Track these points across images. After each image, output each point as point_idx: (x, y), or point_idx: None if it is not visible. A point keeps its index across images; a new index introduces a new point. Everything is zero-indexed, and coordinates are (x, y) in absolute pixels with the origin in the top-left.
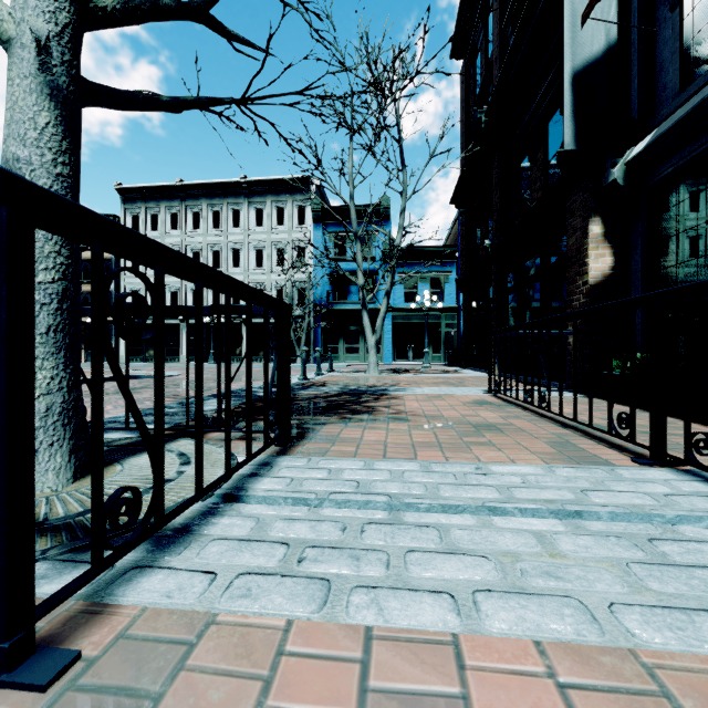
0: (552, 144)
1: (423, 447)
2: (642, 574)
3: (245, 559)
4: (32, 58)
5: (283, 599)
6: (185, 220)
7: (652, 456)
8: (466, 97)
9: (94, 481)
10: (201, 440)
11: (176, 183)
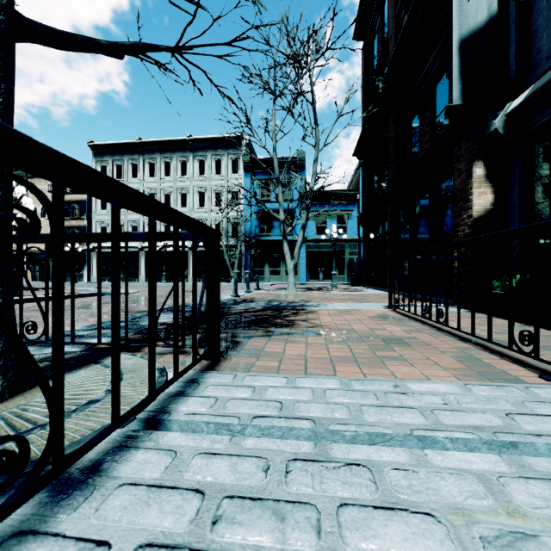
0: (439, 103)
1: (340, 361)
2: None
3: (149, 518)
4: None
5: None
6: (143, 170)
7: None
8: (366, 71)
9: None
10: (117, 367)
11: (136, 140)
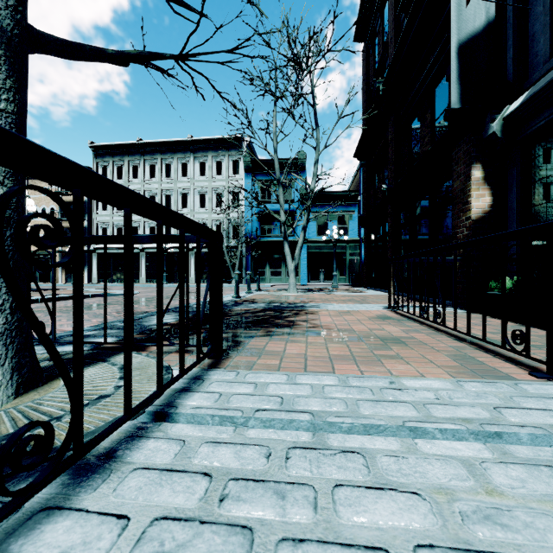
0: (438, 106)
1: (338, 360)
2: None
3: (163, 496)
4: None
5: None
6: (144, 171)
7: (549, 370)
8: (366, 72)
9: None
10: (129, 363)
11: (137, 141)
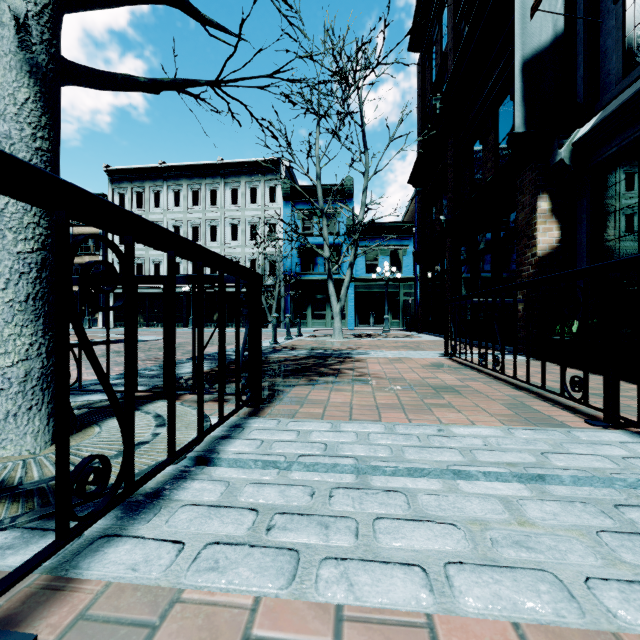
0: (502, 128)
1: (386, 409)
2: (613, 544)
3: (213, 527)
4: (12, 35)
5: (251, 572)
6: (167, 199)
7: (605, 418)
8: (422, 86)
9: (59, 452)
10: (173, 406)
11: (159, 164)
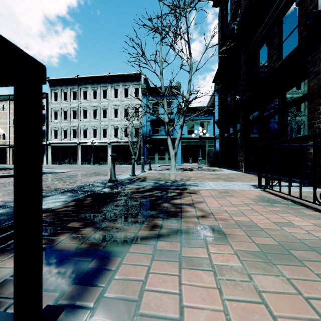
0: (285, 30)
1: None
2: None
3: None
4: None
5: None
6: (80, 95)
7: None
8: (221, 25)
9: None
10: None
11: (75, 76)
